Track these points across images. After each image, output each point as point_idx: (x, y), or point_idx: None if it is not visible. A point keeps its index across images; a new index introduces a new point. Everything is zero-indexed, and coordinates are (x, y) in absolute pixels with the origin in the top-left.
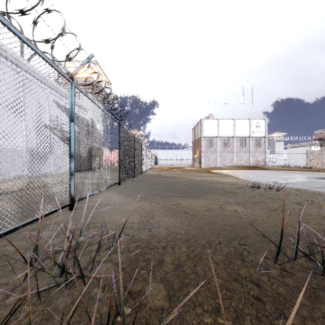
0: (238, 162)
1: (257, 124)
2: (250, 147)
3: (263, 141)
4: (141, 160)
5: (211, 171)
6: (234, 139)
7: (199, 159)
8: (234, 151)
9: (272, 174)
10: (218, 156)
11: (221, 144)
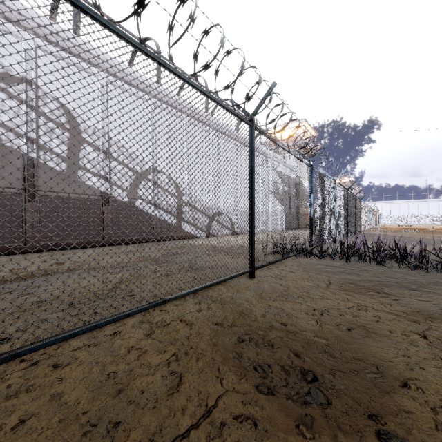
0: None
1: None
2: None
3: None
4: (360, 218)
5: None
6: None
7: None
8: None
9: None
10: None
11: None
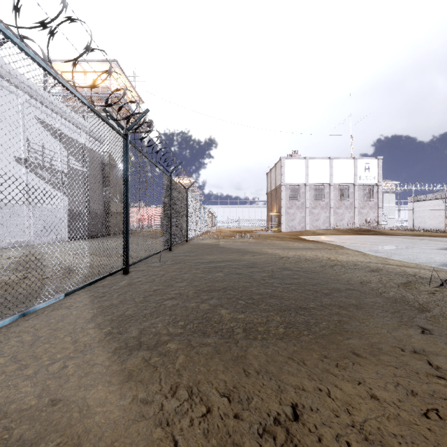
0: (338, 223)
1: (365, 166)
2: (356, 200)
3: (375, 192)
4: (186, 219)
5: (302, 238)
6: (331, 188)
7: (278, 218)
8: (332, 206)
9: (411, 243)
10: (306, 213)
11: (312, 196)
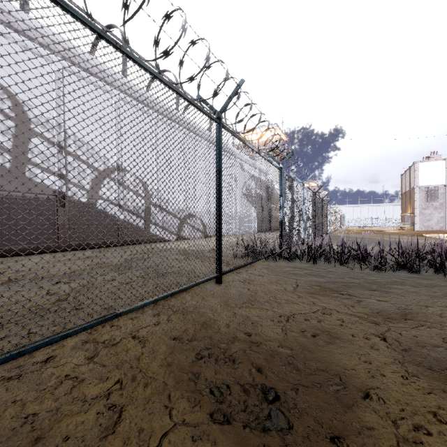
0: None
1: None
2: None
3: None
4: (326, 221)
5: (422, 235)
6: None
7: (411, 218)
8: None
9: None
10: (446, 214)
11: None
